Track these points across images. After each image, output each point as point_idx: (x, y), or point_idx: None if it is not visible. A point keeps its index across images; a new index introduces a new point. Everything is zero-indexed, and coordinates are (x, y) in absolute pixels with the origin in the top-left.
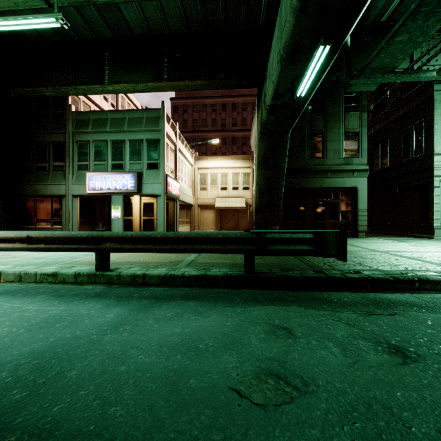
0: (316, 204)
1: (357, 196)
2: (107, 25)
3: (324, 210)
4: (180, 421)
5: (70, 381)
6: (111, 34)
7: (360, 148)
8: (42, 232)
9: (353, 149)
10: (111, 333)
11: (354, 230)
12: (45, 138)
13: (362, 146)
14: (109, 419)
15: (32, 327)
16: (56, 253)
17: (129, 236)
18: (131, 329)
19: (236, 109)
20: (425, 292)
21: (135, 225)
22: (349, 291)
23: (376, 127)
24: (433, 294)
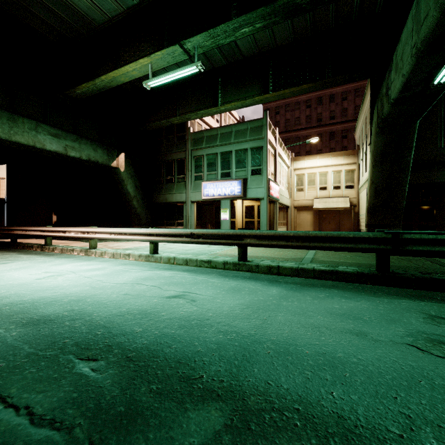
0: None
1: None
2: (223, 55)
3: None
4: (377, 352)
5: (282, 321)
6: (224, 62)
7: None
8: (200, 230)
9: None
10: (284, 301)
11: None
12: (172, 156)
13: None
14: (325, 342)
15: (227, 291)
16: (194, 247)
17: (265, 234)
18: (297, 301)
19: (334, 100)
20: None
21: (238, 226)
22: None
23: None
24: None
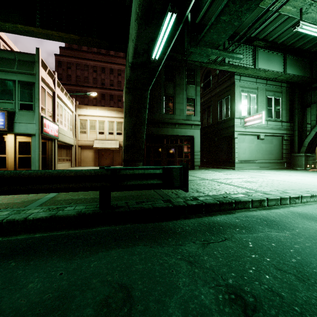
0: (169, 146)
1: (194, 141)
2: None
3: (173, 151)
4: None
5: None
6: None
7: (195, 110)
8: None
9: (191, 110)
10: None
11: (192, 165)
12: None
13: (196, 108)
14: None
15: None
16: None
17: None
18: None
19: (113, 73)
20: (239, 210)
21: (9, 163)
22: (190, 217)
23: (204, 98)
24: (245, 213)
